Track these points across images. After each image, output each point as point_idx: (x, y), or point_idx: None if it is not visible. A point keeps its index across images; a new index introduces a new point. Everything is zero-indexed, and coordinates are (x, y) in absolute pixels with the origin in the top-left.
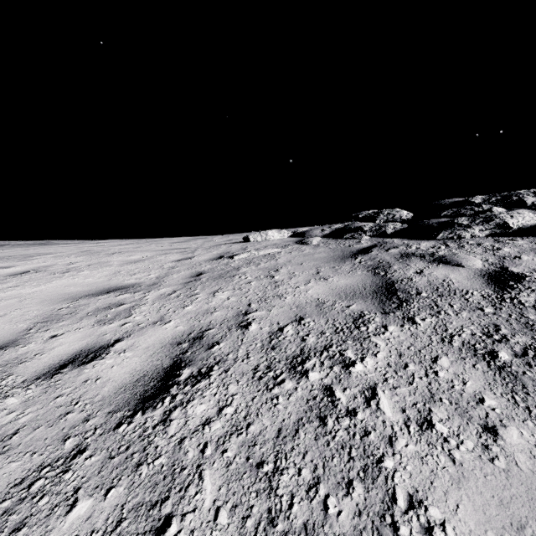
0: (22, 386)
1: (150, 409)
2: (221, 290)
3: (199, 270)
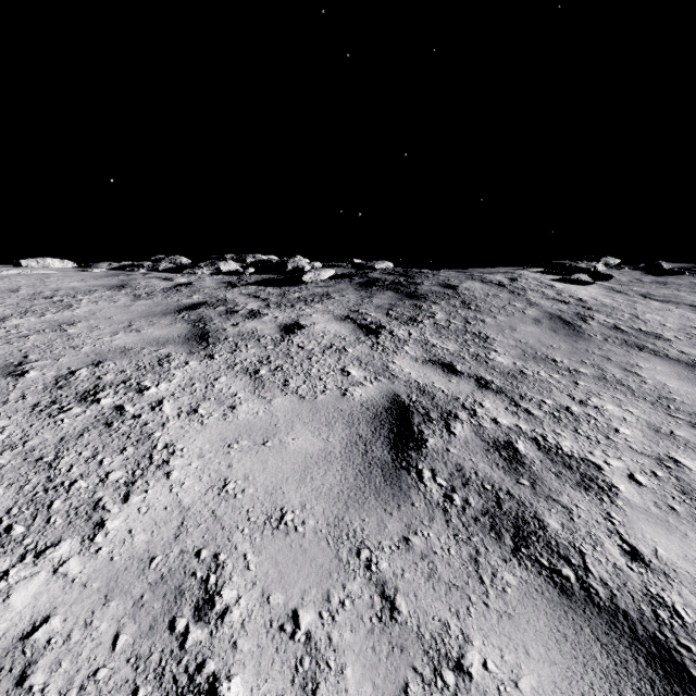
0: None
1: None
2: None
3: None
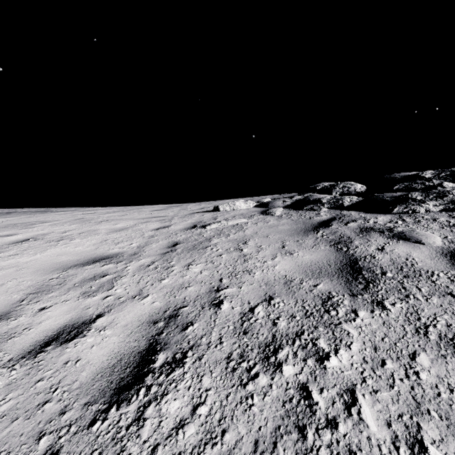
0: (7, 366)
1: (124, 403)
2: (195, 262)
3: (175, 240)
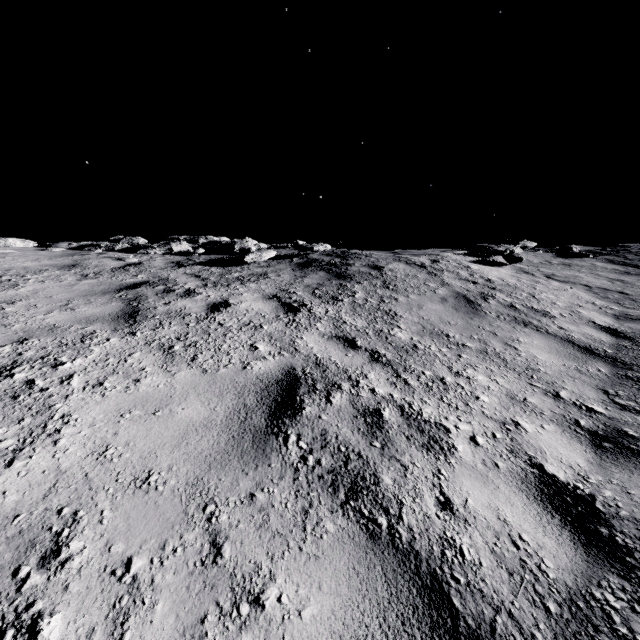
0: None
1: None
2: None
3: None
